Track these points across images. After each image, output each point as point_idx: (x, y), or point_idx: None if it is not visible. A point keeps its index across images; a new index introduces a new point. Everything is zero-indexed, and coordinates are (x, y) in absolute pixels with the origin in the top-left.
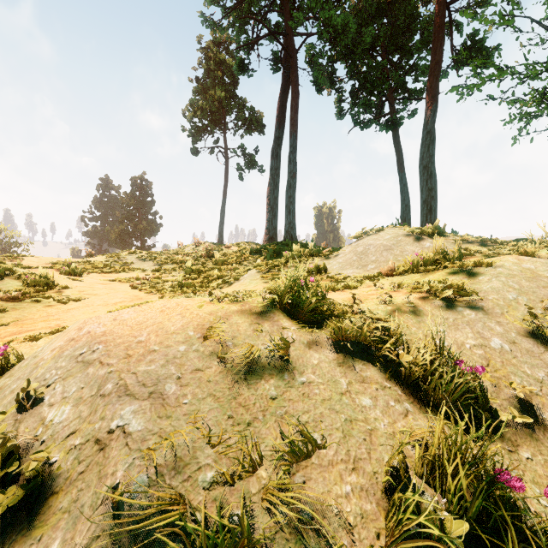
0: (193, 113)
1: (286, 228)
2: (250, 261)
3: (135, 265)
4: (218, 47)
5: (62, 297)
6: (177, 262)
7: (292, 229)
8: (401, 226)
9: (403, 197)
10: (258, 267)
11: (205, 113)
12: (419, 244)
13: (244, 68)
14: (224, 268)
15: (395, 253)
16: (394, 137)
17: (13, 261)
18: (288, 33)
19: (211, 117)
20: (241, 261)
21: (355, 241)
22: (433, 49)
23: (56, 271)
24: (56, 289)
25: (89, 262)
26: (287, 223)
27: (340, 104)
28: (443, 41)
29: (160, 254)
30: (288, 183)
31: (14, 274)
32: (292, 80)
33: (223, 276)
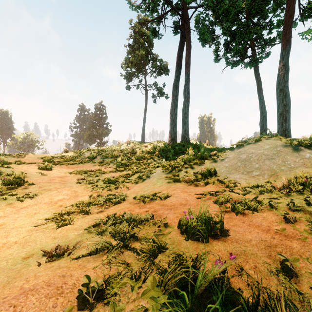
0: (127, 65)
1: (182, 133)
2: (159, 158)
3: (89, 159)
4: (141, 25)
5: (24, 193)
6: (114, 157)
7: (186, 135)
8: (276, 137)
9: (262, 111)
10: (163, 168)
11: (133, 65)
12: (299, 154)
13: (156, 34)
14: (142, 162)
15: (277, 162)
16: (255, 71)
17: (19, 158)
18: (183, 8)
19: (137, 67)
20: (153, 157)
21: (237, 149)
22: (287, 6)
23: (37, 166)
24: (24, 186)
25: (63, 157)
26: (183, 131)
27: (217, 52)
28: (295, 0)
29: (104, 151)
30: (184, 105)
31: (0, 174)
32: (186, 38)
33: (139, 171)
